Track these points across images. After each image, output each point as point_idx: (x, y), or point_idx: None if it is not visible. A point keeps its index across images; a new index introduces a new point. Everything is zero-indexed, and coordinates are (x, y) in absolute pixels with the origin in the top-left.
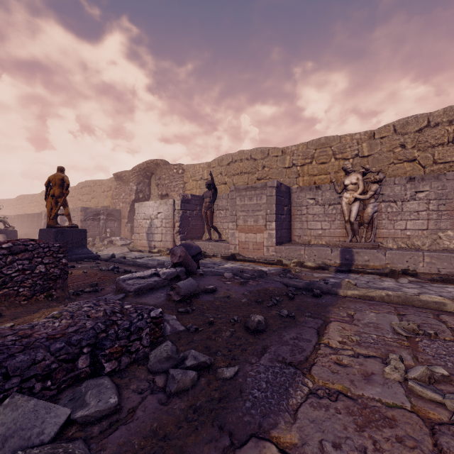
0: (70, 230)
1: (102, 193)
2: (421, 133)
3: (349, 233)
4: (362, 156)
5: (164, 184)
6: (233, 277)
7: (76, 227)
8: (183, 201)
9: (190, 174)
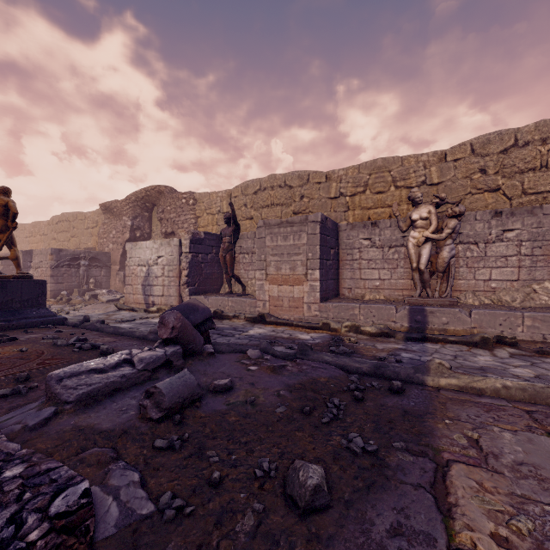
0: (18, 281)
1: (85, 230)
2: (506, 155)
3: (417, 284)
4: (430, 184)
5: (169, 219)
6: (262, 355)
7: (28, 277)
8: (193, 240)
9: (204, 206)
